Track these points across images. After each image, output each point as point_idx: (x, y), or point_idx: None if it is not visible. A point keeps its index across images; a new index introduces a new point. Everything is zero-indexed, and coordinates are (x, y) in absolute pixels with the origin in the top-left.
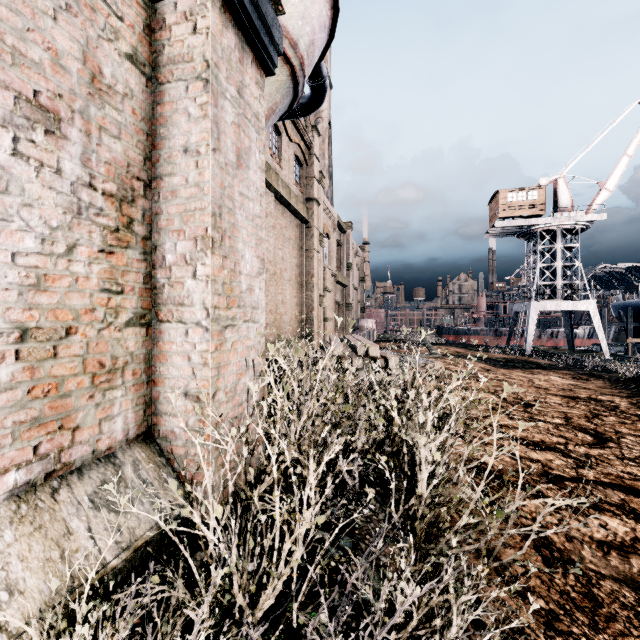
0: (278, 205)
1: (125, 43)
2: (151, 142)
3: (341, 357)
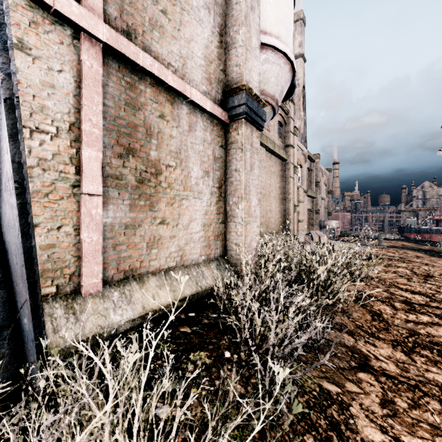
0: (267, 154)
1: (220, 143)
2: (225, 168)
3: (303, 243)
